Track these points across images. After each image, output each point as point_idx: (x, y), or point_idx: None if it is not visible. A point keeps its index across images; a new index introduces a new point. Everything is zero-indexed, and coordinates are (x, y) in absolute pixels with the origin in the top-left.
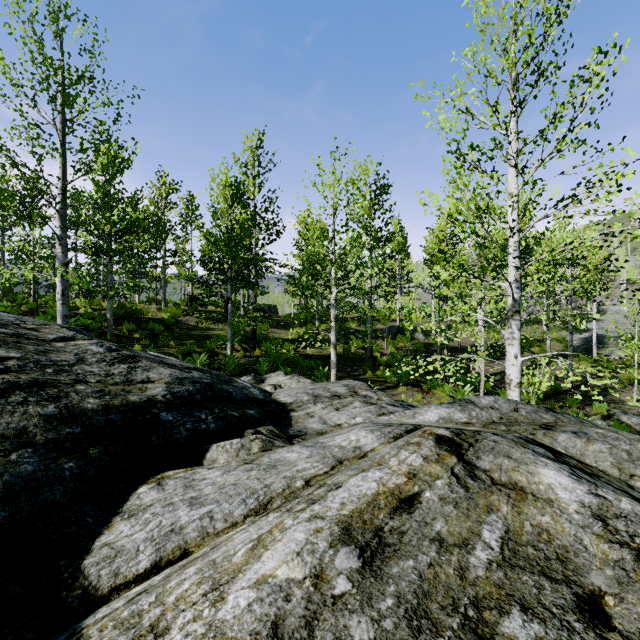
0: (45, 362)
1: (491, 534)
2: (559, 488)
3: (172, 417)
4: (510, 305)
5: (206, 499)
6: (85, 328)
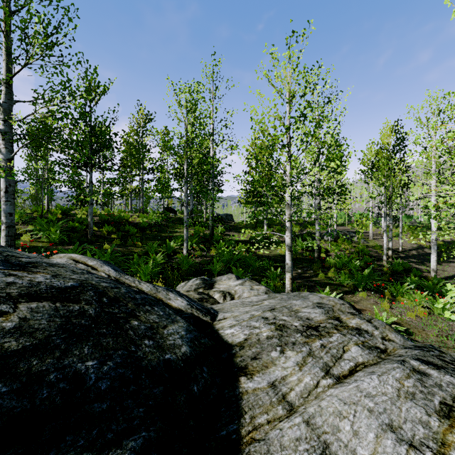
0: None
1: None
2: None
3: None
4: None
5: None
6: (73, 230)
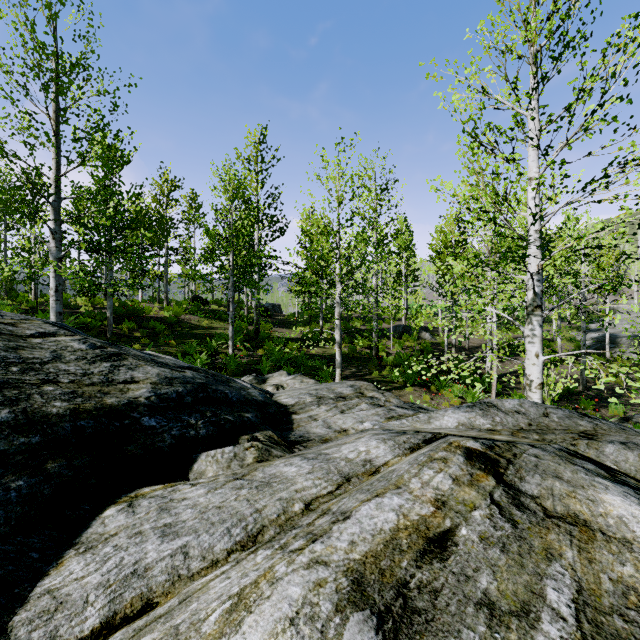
0: (12, 359)
1: (558, 595)
2: (634, 522)
3: (155, 422)
4: (530, 299)
5: (182, 527)
6: (85, 327)
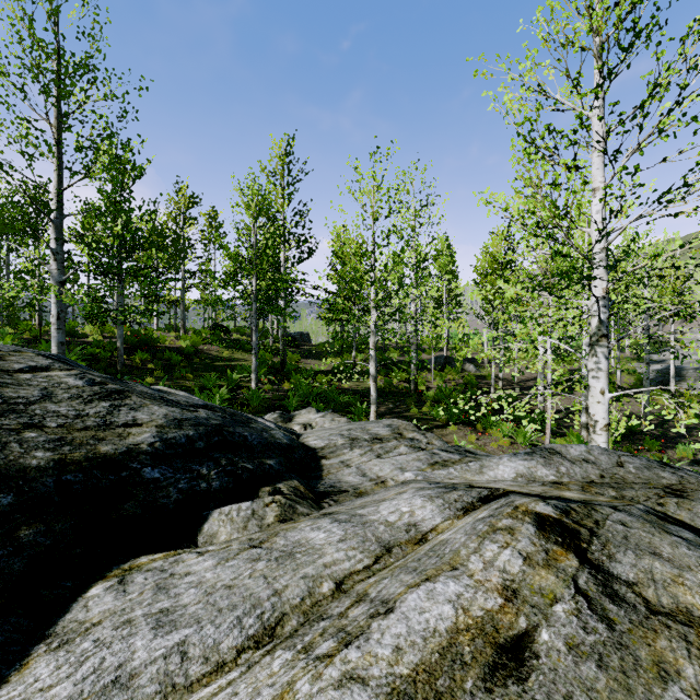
0: None
1: None
2: None
3: (159, 473)
4: (595, 328)
5: (182, 615)
6: (93, 358)
